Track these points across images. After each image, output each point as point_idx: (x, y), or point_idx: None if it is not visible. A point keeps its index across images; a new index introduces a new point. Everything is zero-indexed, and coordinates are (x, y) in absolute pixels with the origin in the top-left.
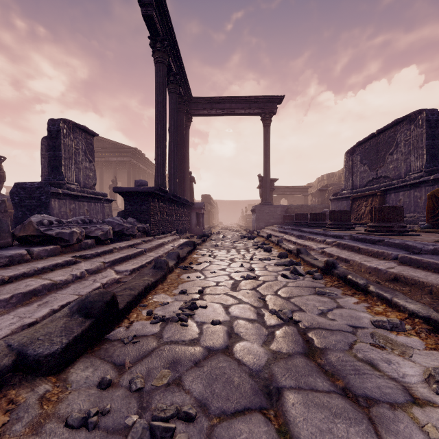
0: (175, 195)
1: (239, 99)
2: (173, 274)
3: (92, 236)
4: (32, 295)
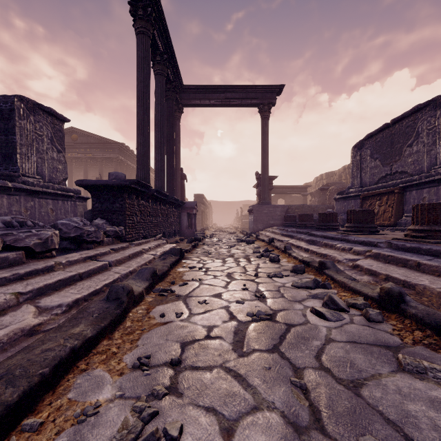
0: (161, 191)
1: (234, 88)
2: (142, 305)
3: (20, 247)
4: None
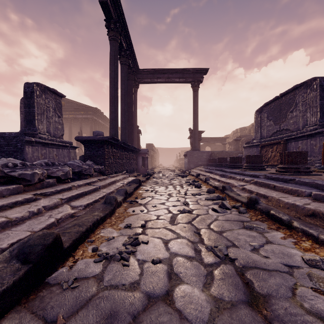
0: (125, 143)
1: (174, 71)
2: (121, 207)
3: (54, 176)
4: None
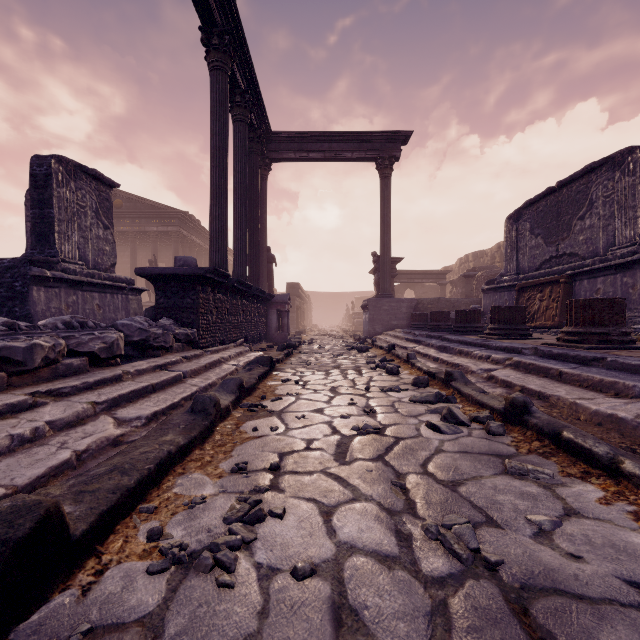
0: (243, 281)
1: (343, 136)
2: (229, 420)
3: (84, 352)
4: None
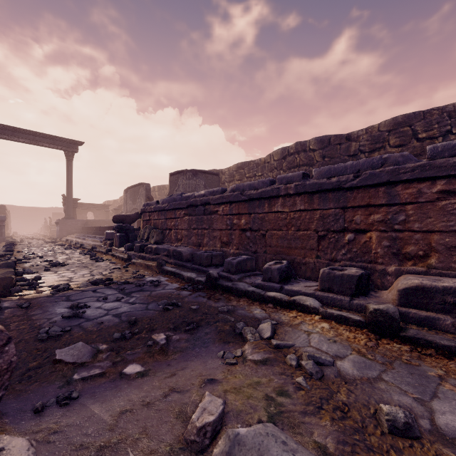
0: None
1: (43, 135)
2: (14, 253)
3: None
4: None
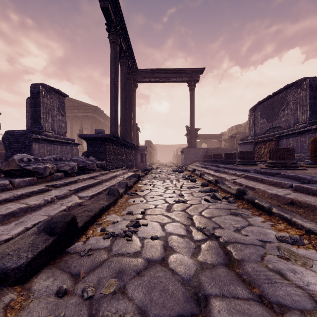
0: (125, 140)
1: (171, 71)
2: (123, 198)
3: (62, 170)
4: (11, 216)
